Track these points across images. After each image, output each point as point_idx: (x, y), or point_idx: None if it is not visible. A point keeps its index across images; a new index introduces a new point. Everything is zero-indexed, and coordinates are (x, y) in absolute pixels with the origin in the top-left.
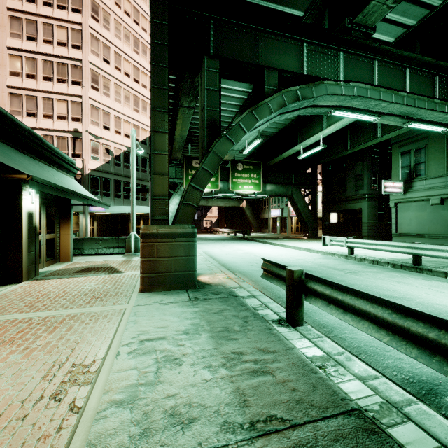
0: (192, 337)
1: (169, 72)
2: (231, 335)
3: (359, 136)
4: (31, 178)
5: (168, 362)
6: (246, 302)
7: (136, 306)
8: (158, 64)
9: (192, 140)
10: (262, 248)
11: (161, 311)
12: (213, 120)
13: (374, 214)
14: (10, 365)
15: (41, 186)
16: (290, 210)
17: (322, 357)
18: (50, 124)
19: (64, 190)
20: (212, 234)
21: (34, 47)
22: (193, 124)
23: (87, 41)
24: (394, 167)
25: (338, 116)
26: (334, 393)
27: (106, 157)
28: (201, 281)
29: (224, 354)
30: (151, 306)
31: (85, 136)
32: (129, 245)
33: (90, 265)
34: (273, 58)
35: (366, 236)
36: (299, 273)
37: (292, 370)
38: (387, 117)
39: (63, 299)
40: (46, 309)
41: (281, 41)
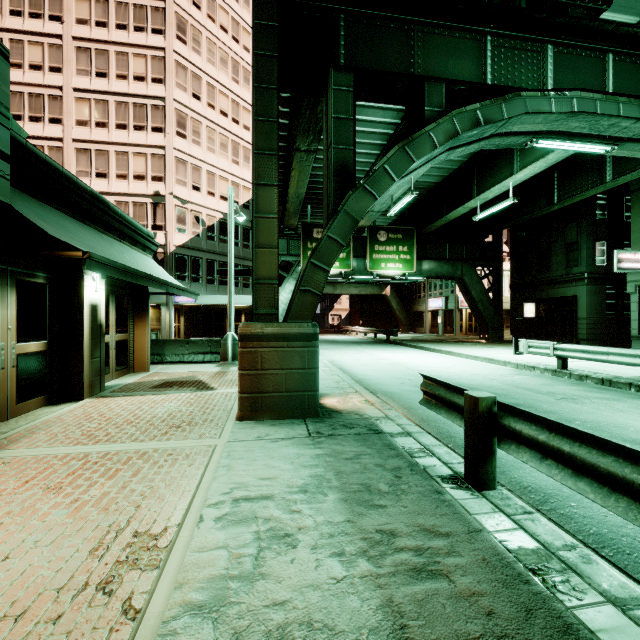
0: (313, 498)
1: (280, 103)
2: (374, 499)
3: (573, 182)
4: (88, 256)
5: (275, 539)
6: (396, 442)
7: (231, 443)
8: (263, 85)
9: (312, 200)
10: (417, 357)
11: (266, 452)
12: (344, 163)
13: (598, 305)
14: (51, 526)
15: (103, 267)
16: (458, 299)
17: (535, 551)
18: (124, 187)
19: (135, 272)
20: (341, 334)
21: (105, 86)
22: (314, 176)
23: (172, 71)
24: (635, 229)
25: (539, 151)
26: (569, 629)
27: (196, 228)
28: (327, 406)
29: (364, 533)
30: (252, 444)
31: (169, 201)
32: (224, 350)
33: (172, 378)
34: (437, 64)
35: (585, 339)
36: (489, 402)
37: (484, 573)
38: (629, 145)
39: (132, 427)
40: (108, 441)
41: (450, 36)
